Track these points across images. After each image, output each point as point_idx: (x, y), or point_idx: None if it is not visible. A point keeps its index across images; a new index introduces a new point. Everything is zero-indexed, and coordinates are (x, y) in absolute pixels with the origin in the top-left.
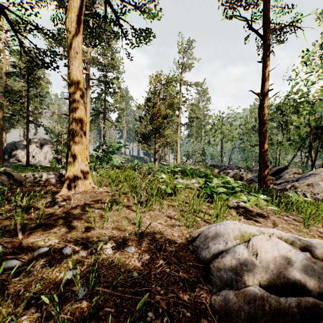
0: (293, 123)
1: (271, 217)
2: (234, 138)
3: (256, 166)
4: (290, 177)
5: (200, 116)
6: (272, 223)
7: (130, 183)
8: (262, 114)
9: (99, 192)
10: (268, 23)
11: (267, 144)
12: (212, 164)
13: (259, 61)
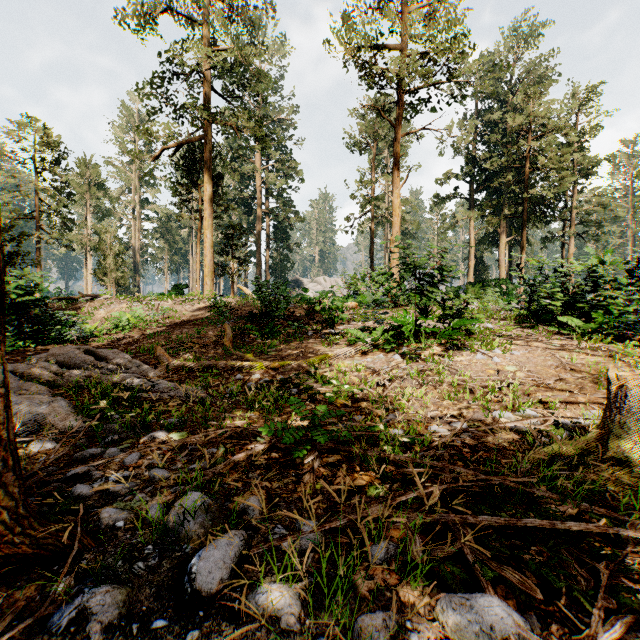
0: None
1: None
2: None
3: None
4: None
5: None
6: None
7: None
8: None
9: None
10: None
11: None
12: None
13: None
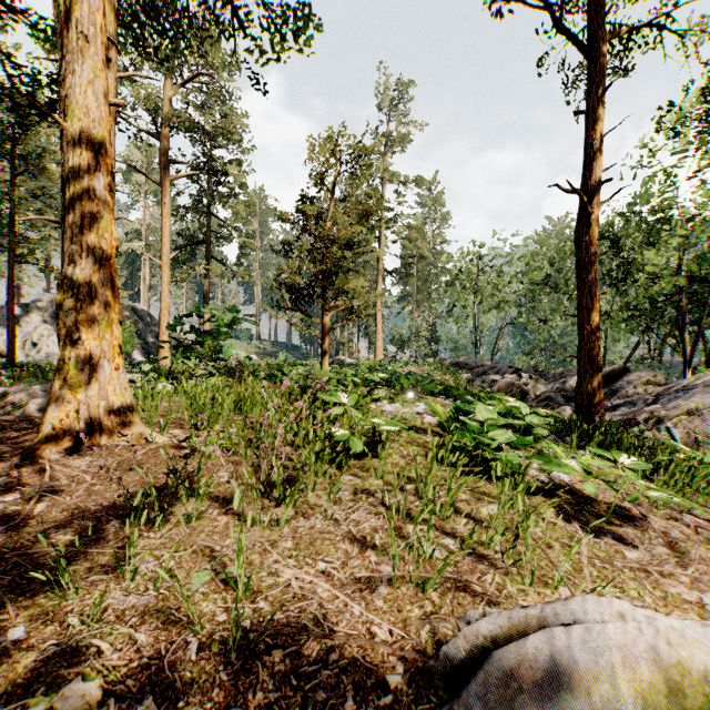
0: (645, 267)
1: (653, 520)
2: (502, 303)
3: (555, 367)
4: (637, 392)
5: (427, 254)
6: (667, 545)
7: (253, 418)
8: (586, 240)
9: (154, 448)
10: (602, 18)
11: (598, 314)
12: (455, 361)
13: (577, 112)
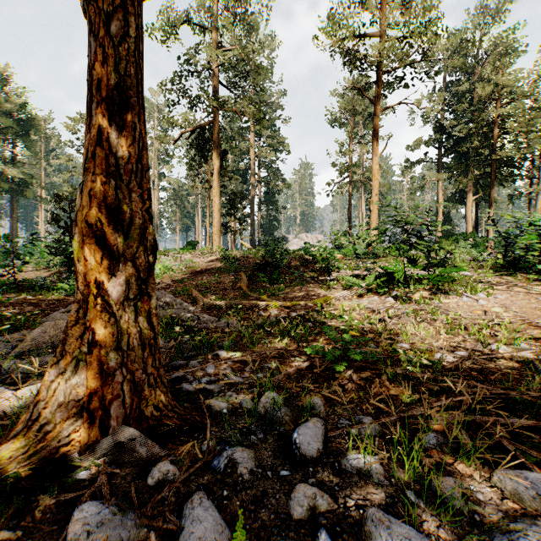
0: None
1: None
2: None
3: None
4: None
5: None
6: None
7: None
8: None
9: None
10: None
11: None
12: None
13: None
